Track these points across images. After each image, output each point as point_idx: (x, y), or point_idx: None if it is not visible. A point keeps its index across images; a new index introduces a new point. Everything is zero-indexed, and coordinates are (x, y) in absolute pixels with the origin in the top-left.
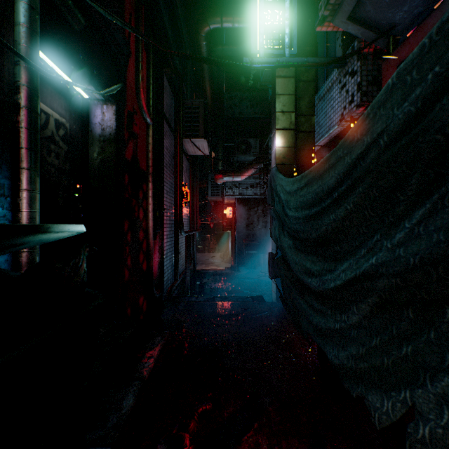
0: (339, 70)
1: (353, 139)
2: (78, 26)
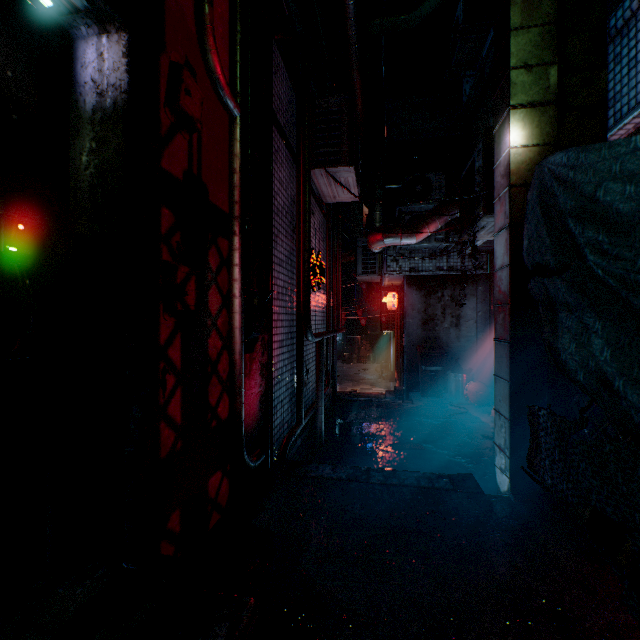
0: None
1: None
2: None
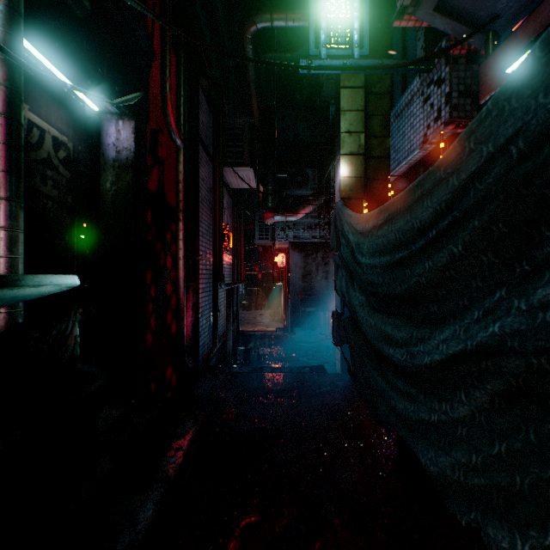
0: (422, 78)
1: (463, 152)
2: (82, 11)
